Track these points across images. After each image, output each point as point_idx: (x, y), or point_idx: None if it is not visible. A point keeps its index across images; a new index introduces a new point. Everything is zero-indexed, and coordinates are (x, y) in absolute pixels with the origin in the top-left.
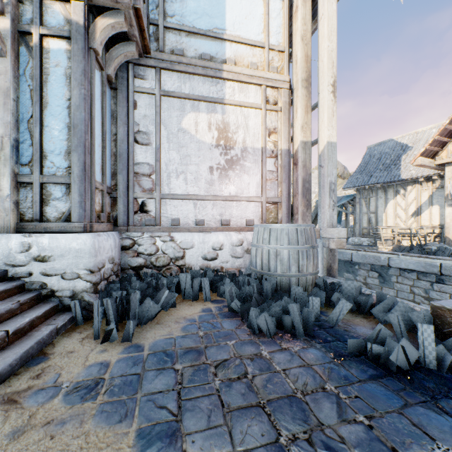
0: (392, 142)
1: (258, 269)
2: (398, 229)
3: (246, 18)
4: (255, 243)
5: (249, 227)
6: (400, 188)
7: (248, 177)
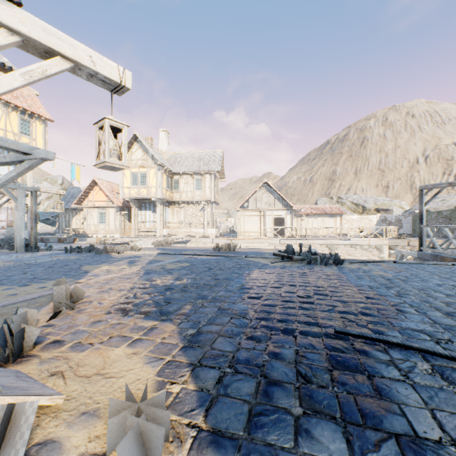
0: (79, 188)
1: (9, 237)
2: (76, 229)
3: (2, 172)
4: (8, 231)
5: (3, 228)
6: (79, 211)
7: (3, 215)
